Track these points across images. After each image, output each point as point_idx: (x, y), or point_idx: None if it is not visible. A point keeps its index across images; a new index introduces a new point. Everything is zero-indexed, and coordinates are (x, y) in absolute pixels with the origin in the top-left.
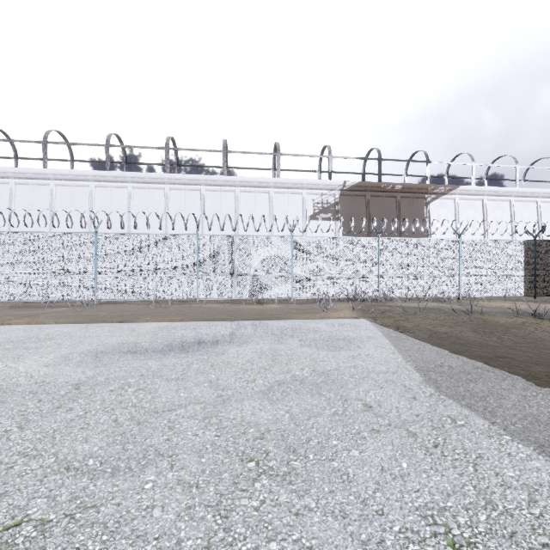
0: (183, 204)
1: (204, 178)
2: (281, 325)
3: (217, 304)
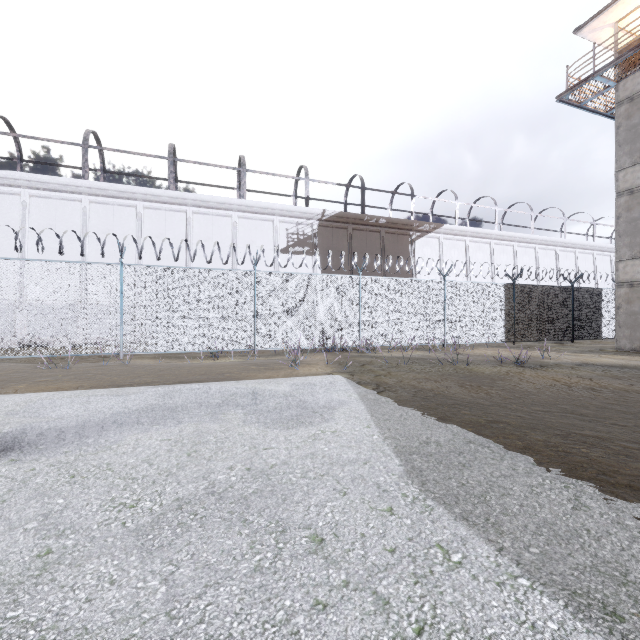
0: (110, 224)
1: (141, 191)
2: (228, 389)
3: (152, 360)
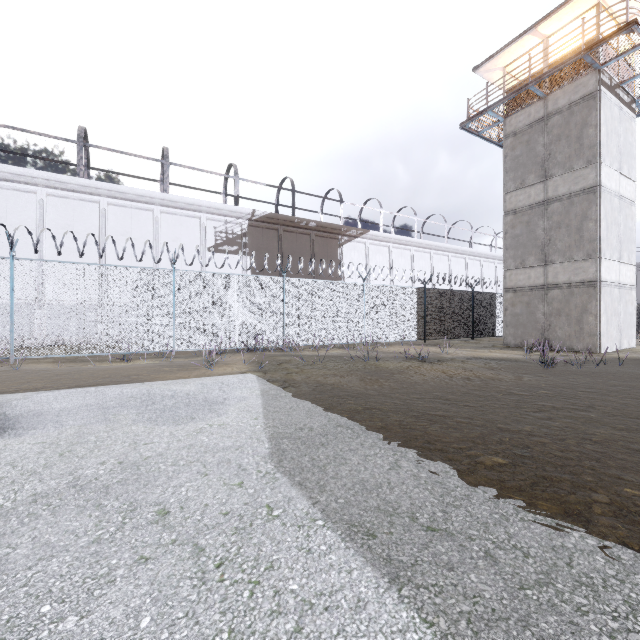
0: (3, 211)
1: (43, 176)
2: (128, 391)
3: (51, 364)
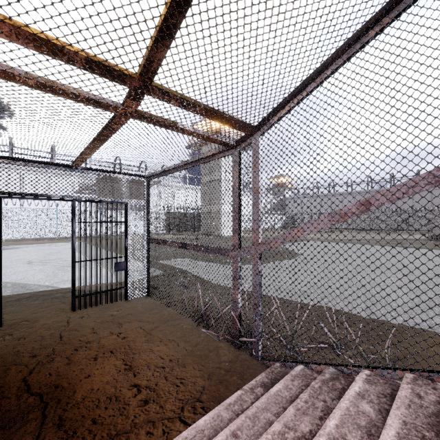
0: None
1: None
2: (45, 244)
3: (11, 242)
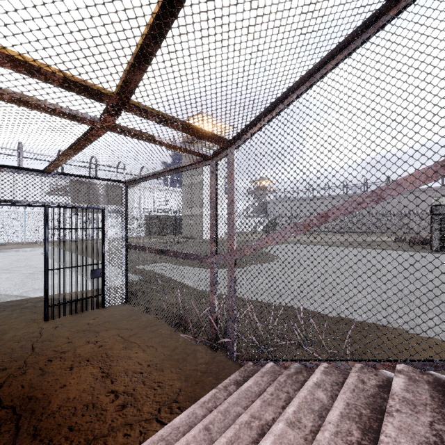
0: None
1: None
2: (11, 250)
3: None
